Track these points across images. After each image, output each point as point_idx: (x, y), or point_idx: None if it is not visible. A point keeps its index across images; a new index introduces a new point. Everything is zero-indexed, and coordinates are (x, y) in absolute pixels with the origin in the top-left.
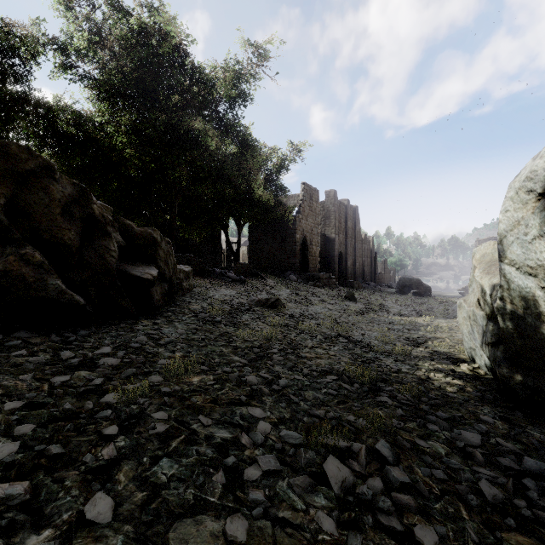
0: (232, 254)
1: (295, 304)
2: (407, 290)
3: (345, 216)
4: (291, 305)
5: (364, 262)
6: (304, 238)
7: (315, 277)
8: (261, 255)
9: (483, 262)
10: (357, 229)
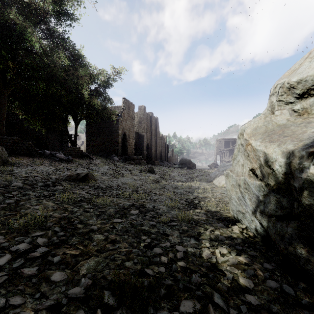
0: (71, 141)
1: (109, 177)
2: (184, 166)
3: (150, 122)
4: (105, 177)
5: (161, 150)
6: (124, 133)
7: (131, 158)
8: (94, 143)
9: (257, 134)
10: (157, 131)
